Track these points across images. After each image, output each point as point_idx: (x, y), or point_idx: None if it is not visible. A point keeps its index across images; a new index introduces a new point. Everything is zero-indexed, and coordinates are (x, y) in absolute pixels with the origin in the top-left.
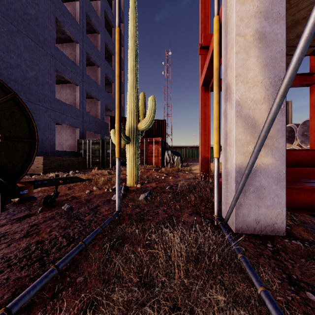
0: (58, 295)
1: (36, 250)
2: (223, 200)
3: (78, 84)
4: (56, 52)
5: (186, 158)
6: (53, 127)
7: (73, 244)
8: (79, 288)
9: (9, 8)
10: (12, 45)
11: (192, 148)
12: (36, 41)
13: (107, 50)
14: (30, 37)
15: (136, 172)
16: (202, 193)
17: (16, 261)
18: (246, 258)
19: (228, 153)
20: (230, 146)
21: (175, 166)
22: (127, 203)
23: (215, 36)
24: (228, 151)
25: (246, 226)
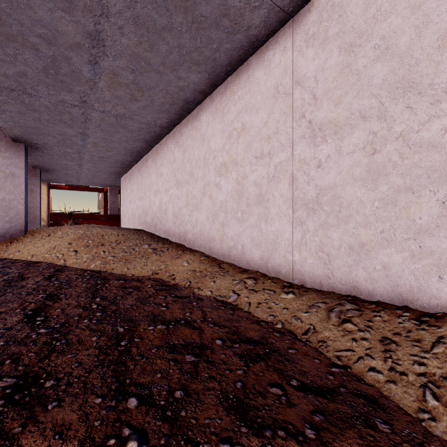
0: None
1: None
2: None
3: None
4: None
5: None
6: None
7: None
8: None
9: None
10: None
11: None
12: None
13: None
14: None
15: None
16: None
17: None
18: None
19: None
20: None
21: None
22: None
23: None
24: None
25: None
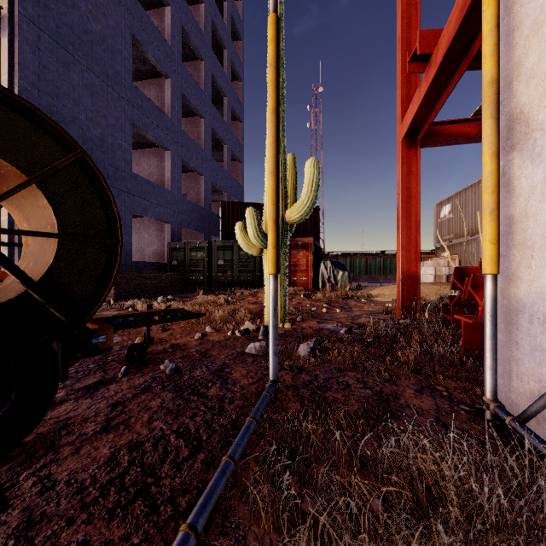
0: None
1: (132, 465)
2: None
3: (169, 148)
4: (134, 95)
5: (355, 275)
6: (130, 222)
7: (202, 456)
8: None
9: (60, 23)
10: (65, 84)
11: (366, 256)
12: (103, 77)
13: (214, 88)
14: (93, 70)
15: (282, 300)
16: (428, 346)
17: (97, 492)
18: None
19: (519, 264)
20: (528, 248)
21: (338, 288)
22: (281, 362)
23: (489, 10)
24: (516, 259)
25: None
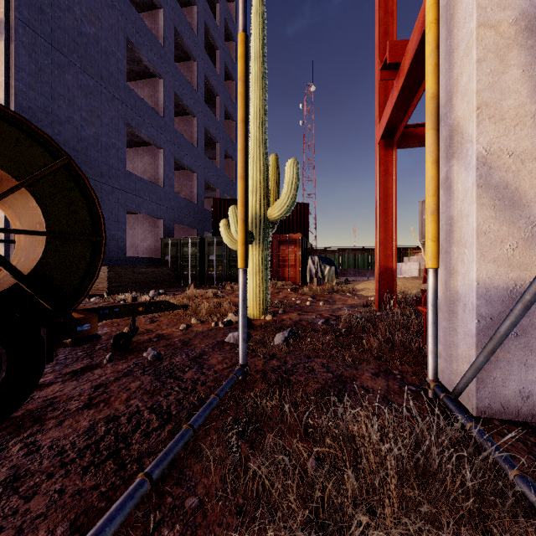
0: (155, 534)
1: (107, 434)
2: (441, 350)
3: (162, 146)
4: (127, 95)
5: (344, 270)
6: (123, 219)
7: (169, 427)
8: (192, 522)
9: (55, 27)
10: (60, 85)
11: (354, 251)
12: (97, 78)
13: (207, 88)
14: (87, 71)
15: (264, 293)
16: (391, 334)
17: (75, 454)
18: (530, 480)
19: (456, 259)
20: (462, 245)
21: (326, 282)
22: (255, 350)
23: (431, 33)
24: (455, 255)
25: (499, 404)
